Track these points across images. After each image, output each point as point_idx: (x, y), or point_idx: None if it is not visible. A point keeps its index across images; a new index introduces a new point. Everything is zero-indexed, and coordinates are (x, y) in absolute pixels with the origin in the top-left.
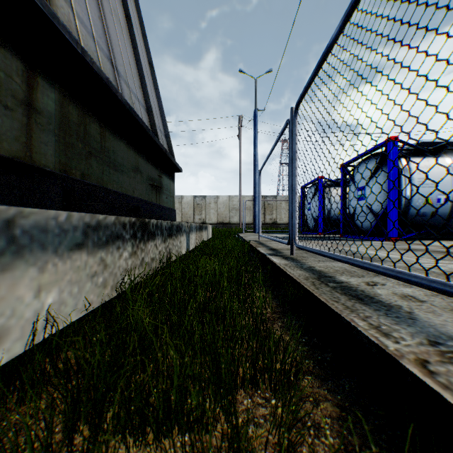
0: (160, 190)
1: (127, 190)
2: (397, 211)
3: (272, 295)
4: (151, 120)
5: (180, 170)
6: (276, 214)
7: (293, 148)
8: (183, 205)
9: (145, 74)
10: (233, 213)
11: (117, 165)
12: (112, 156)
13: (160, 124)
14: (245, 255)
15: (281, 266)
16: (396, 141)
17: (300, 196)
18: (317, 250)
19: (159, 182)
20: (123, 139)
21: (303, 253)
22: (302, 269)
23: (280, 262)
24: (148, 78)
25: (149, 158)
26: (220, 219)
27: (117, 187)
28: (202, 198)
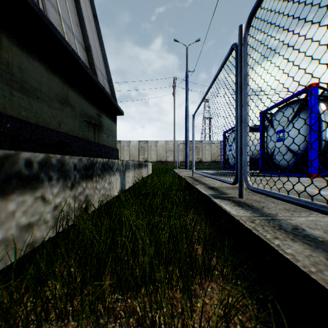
0: (99, 129)
1: (47, 121)
2: (318, 151)
3: (256, 303)
4: (90, 59)
5: (122, 112)
6: (202, 155)
7: (243, 72)
8: (131, 148)
9: (87, 20)
10: (169, 154)
11: (28, 89)
12: (17, 73)
13: (102, 69)
14: (186, 197)
15: (248, 225)
16: (317, 87)
17: (220, 140)
18: (306, 202)
19: (98, 120)
20: (41, 60)
21: (250, 195)
22: (290, 235)
23: (238, 213)
24: (92, 27)
25: (85, 94)
26: (159, 158)
27: (28, 115)
28: (145, 142)
